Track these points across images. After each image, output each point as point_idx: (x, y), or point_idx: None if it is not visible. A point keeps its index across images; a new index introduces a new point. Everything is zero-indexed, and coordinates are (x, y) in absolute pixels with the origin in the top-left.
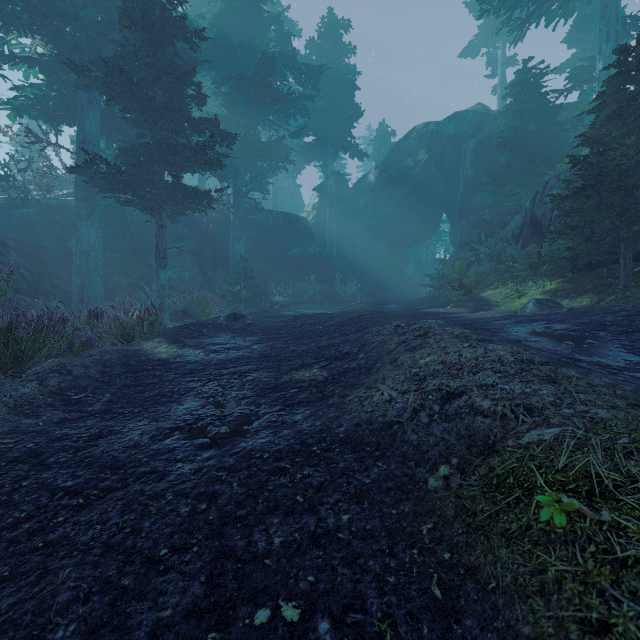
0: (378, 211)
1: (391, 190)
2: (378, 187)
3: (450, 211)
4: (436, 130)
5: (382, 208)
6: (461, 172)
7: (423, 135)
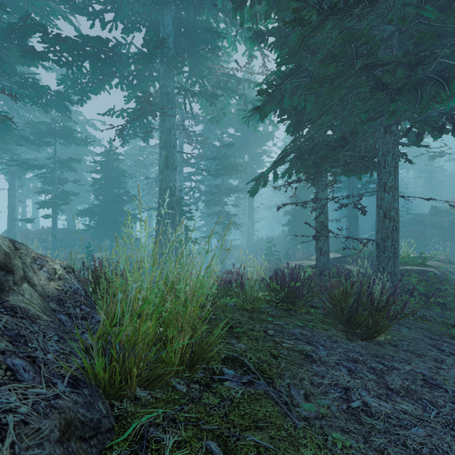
0: None
1: None
2: None
3: None
4: None
5: None
6: None
7: None
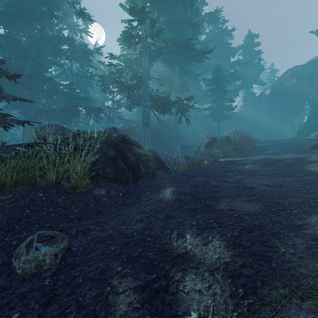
0: (271, 105)
1: (277, 96)
2: (271, 96)
3: (308, 102)
4: (300, 71)
5: (273, 104)
6: (312, 88)
7: (294, 71)
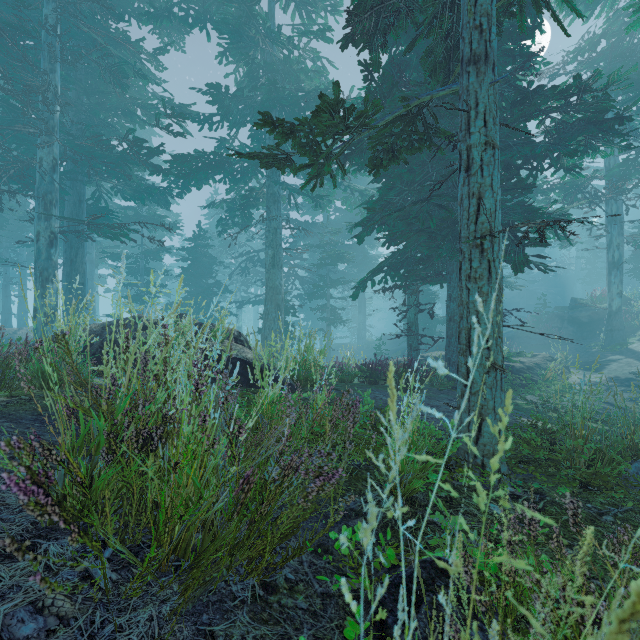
0: None
1: None
2: None
3: None
4: None
5: None
6: None
7: None
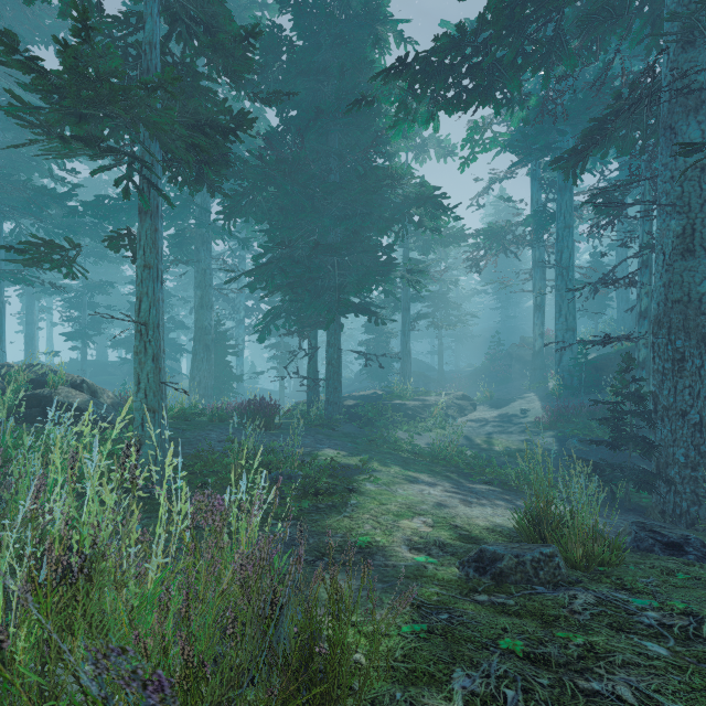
0: None
1: None
2: None
3: None
4: None
5: None
6: None
7: None
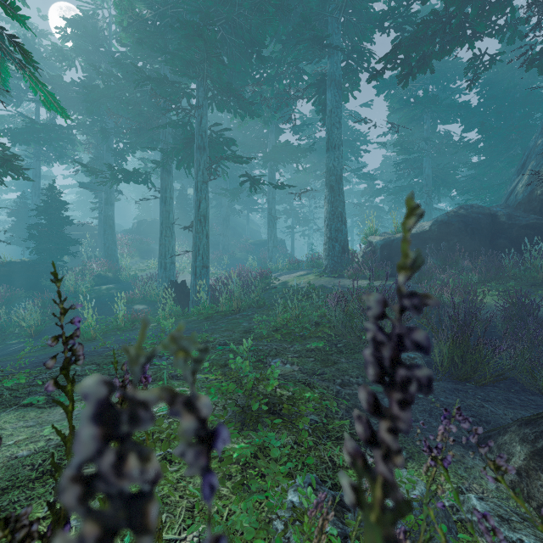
0: None
1: None
2: None
3: None
4: None
5: None
6: None
7: None
